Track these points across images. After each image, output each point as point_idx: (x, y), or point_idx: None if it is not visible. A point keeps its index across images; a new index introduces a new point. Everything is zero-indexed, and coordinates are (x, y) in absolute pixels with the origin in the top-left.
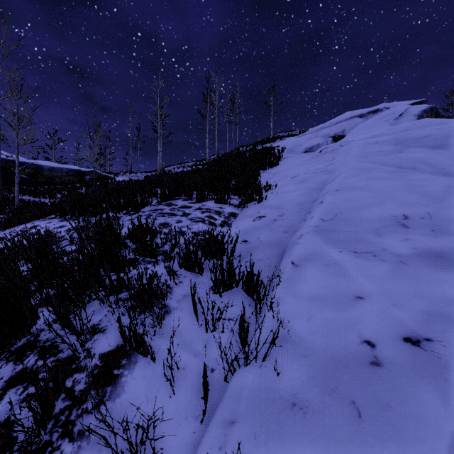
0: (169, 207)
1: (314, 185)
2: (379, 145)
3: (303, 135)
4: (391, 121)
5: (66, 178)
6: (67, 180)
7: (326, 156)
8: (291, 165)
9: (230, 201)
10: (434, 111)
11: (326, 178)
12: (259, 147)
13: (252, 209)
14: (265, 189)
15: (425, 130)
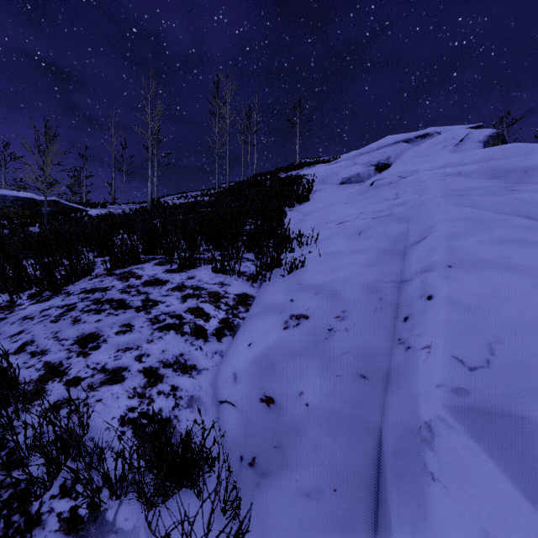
0: (122, 283)
1: (386, 244)
2: (465, 177)
3: (338, 162)
4: (451, 148)
5: (11, 210)
6: (14, 213)
7: (383, 191)
8: (331, 202)
9: (239, 269)
10: (501, 138)
11: (402, 231)
12: (283, 176)
13: (279, 288)
14: (298, 243)
15: (534, 157)
